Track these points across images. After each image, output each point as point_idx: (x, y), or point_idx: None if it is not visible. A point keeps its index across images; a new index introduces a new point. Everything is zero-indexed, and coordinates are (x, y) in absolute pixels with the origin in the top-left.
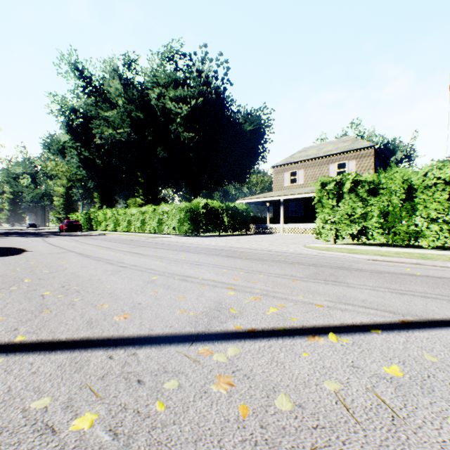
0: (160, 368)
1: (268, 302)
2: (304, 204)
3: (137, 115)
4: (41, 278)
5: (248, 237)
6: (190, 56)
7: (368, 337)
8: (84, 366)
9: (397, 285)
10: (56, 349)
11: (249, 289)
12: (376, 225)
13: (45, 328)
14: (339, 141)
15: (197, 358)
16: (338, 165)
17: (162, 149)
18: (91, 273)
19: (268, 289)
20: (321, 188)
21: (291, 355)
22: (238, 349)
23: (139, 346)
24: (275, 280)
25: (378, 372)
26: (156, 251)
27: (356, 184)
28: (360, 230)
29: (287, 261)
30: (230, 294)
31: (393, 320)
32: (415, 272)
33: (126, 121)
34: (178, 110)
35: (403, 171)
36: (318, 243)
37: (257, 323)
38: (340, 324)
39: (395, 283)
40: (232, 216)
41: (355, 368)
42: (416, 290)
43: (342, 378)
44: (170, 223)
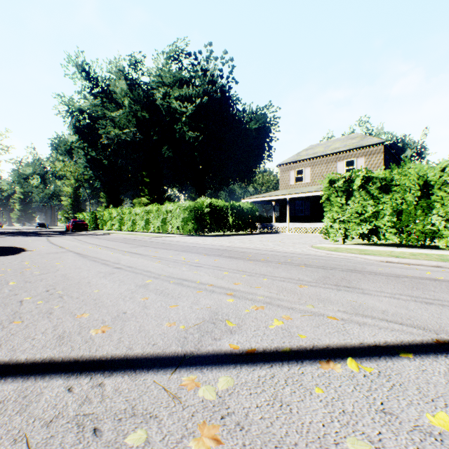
0: (128, 408)
1: (272, 313)
2: (310, 203)
3: (142, 115)
4: (28, 280)
5: (253, 236)
6: (195, 55)
7: (397, 365)
8: (31, 403)
9: (420, 292)
10: (8, 375)
11: (250, 295)
12: (389, 224)
13: (7, 344)
14: (347, 138)
15: (178, 393)
16: (346, 163)
17: (167, 149)
18: (82, 276)
19: (273, 296)
20: (329, 185)
21: (300, 391)
22: (232, 379)
23: (109, 373)
24: (280, 284)
25: (420, 423)
26: (156, 251)
27: (366, 181)
28: (371, 230)
29: (293, 263)
30: (229, 302)
31: (425, 339)
32: (438, 276)
33: (131, 121)
34: (183, 109)
35: (419, 167)
36: (326, 243)
37: (258, 341)
38: (360, 344)
39: (417, 289)
40: (237, 215)
41: (387, 414)
42: (444, 298)
43: (372, 433)
44: (174, 222)
